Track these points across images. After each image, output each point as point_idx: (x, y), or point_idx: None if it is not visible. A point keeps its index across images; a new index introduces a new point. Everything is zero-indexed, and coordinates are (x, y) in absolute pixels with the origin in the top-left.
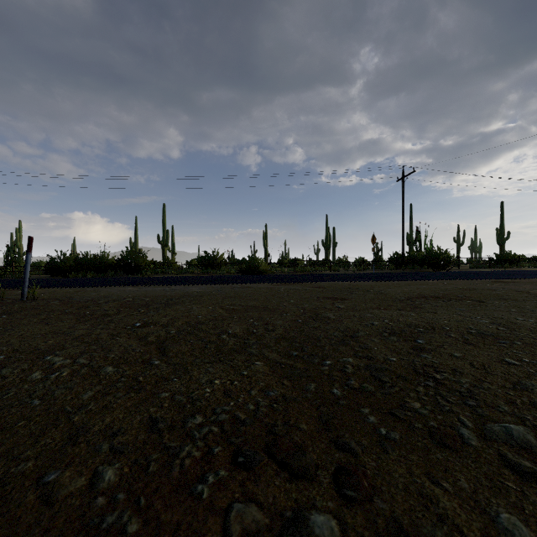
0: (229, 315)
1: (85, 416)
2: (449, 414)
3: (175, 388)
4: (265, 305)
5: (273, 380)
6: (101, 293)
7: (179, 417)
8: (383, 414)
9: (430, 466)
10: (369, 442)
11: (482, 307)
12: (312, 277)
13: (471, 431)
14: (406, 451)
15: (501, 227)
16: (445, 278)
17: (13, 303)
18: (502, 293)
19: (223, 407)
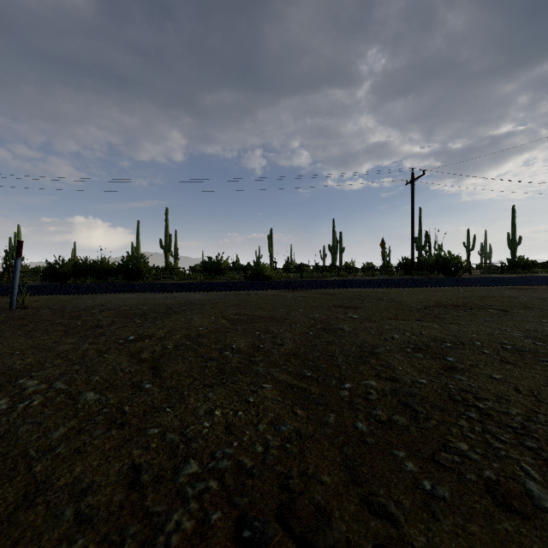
0: (233, 326)
1: (50, 464)
2: (507, 461)
3: (167, 422)
4: (272, 315)
5: (285, 409)
6: (97, 301)
7: (169, 464)
8: (424, 460)
9: (499, 544)
10: (412, 503)
11: (508, 317)
12: (320, 283)
13: (540, 487)
14: (462, 518)
15: (512, 232)
16: (459, 284)
17: (0, 312)
18: (525, 301)
19: (224, 449)
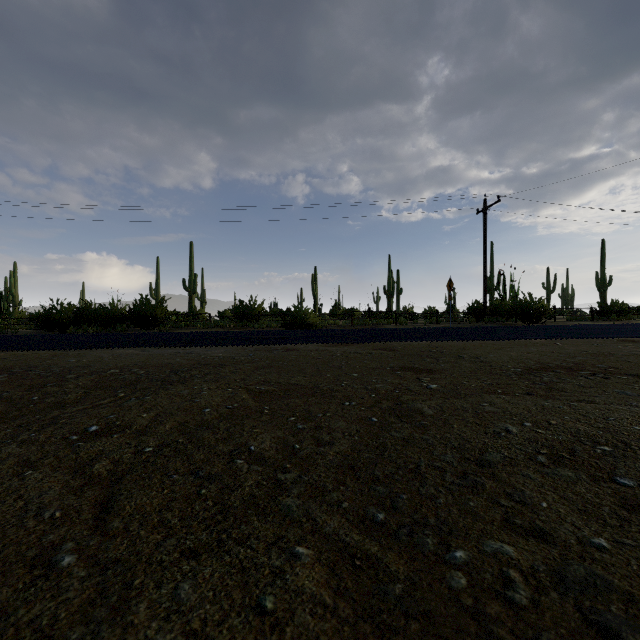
0: (257, 404)
1: None
2: None
3: None
4: (315, 384)
5: None
6: (84, 359)
7: None
8: None
9: None
10: None
11: None
12: (376, 333)
13: None
14: None
15: (602, 271)
16: (554, 335)
17: None
18: None
19: None
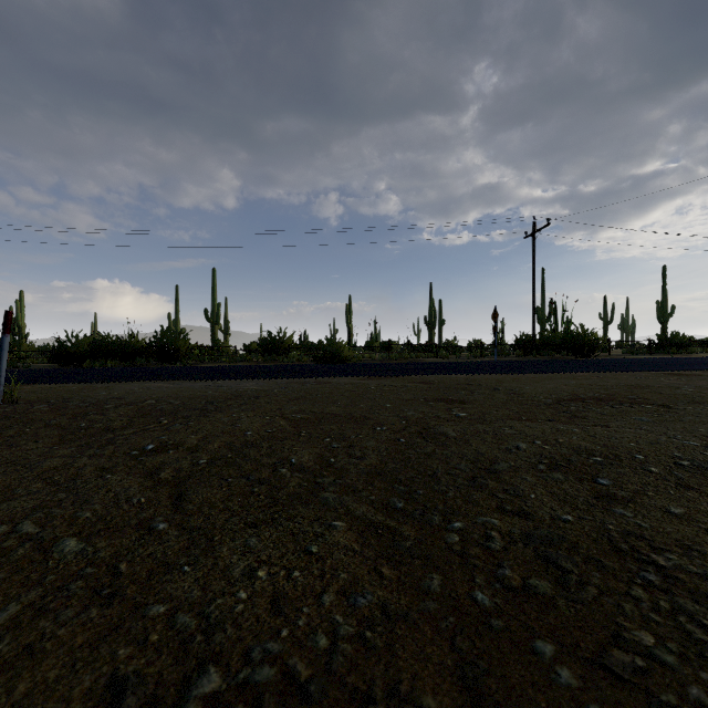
0: (294, 429)
1: None
2: None
3: (181, 592)
4: (349, 413)
5: (364, 566)
6: (115, 391)
7: (175, 674)
8: (586, 664)
9: None
10: None
11: (672, 416)
12: (413, 367)
13: None
14: None
15: (663, 300)
16: (598, 369)
17: None
18: (690, 392)
19: (266, 644)
